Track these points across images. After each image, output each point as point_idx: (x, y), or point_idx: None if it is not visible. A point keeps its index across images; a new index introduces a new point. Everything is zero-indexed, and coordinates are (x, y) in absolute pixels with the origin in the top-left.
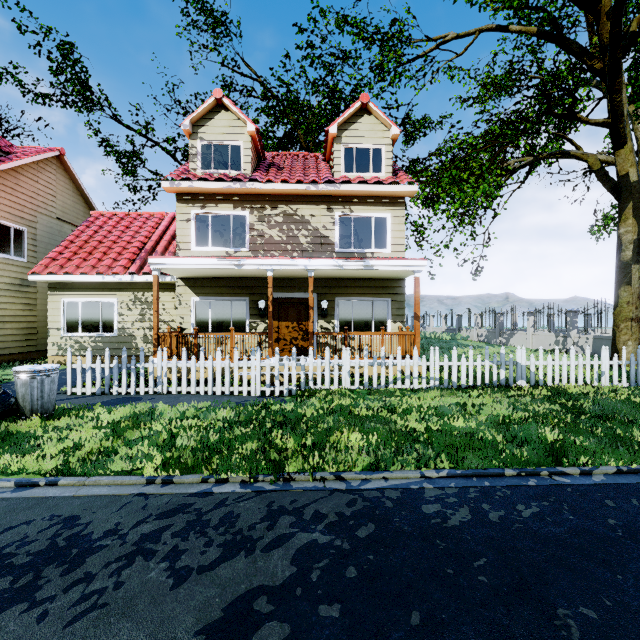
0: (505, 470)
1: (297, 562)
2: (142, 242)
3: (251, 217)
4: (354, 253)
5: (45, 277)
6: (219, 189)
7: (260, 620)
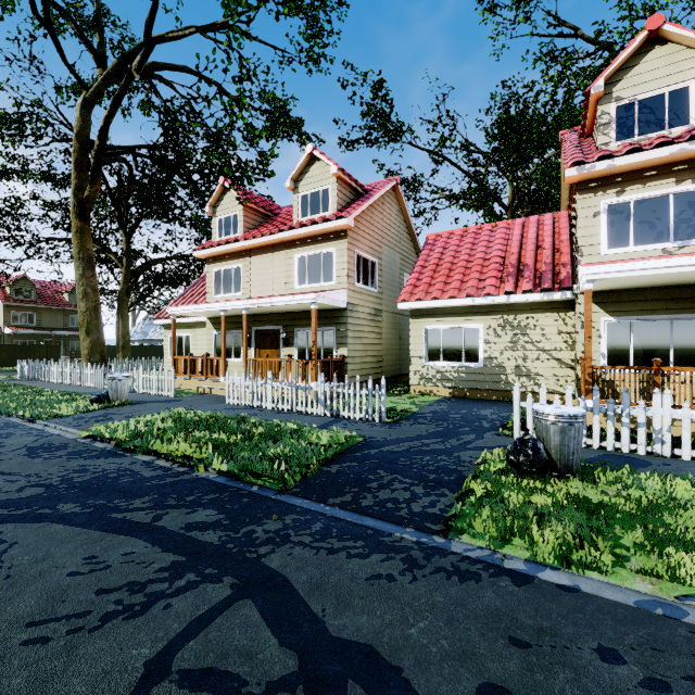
0: None
1: None
2: (500, 257)
3: None
4: None
5: (412, 304)
6: (657, 159)
7: None
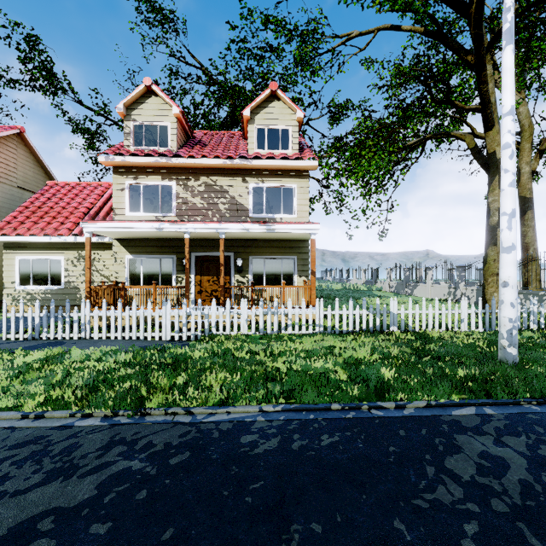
0: (332, 405)
1: (101, 486)
2: (88, 208)
3: (177, 187)
4: (265, 218)
5: None
6: (148, 163)
7: (35, 537)
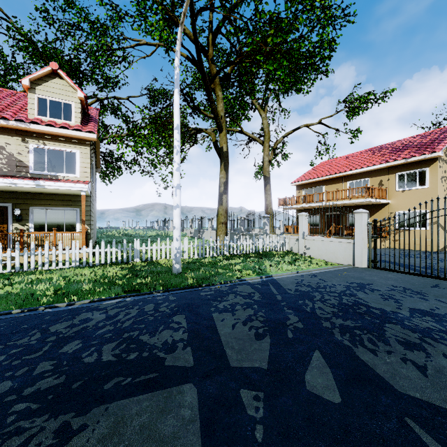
0: (14, 310)
1: None
2: None
3: None
4: (47, 175)
5: None
6: None
7: None
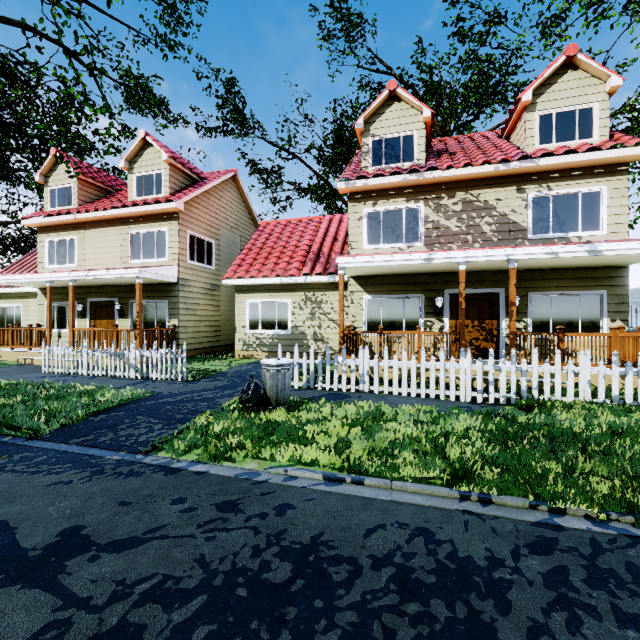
0: None
1: None
2: (308, 245)
3: (425, 209)
4: (553, 239)
5: (235, 281)
6: (393, 183)
7: None
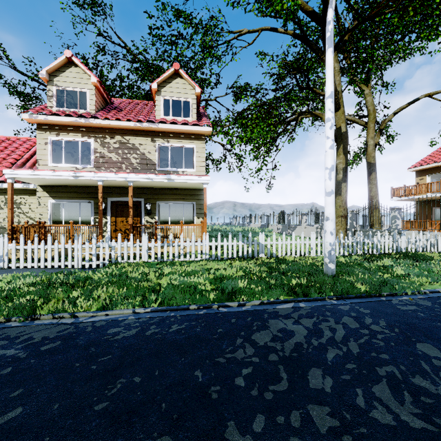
0: (191, 306)
1: None
2: (15, 159)
3: (95, 143)
4: (170, 171)
5: None
6: (69, 122)
7: None
